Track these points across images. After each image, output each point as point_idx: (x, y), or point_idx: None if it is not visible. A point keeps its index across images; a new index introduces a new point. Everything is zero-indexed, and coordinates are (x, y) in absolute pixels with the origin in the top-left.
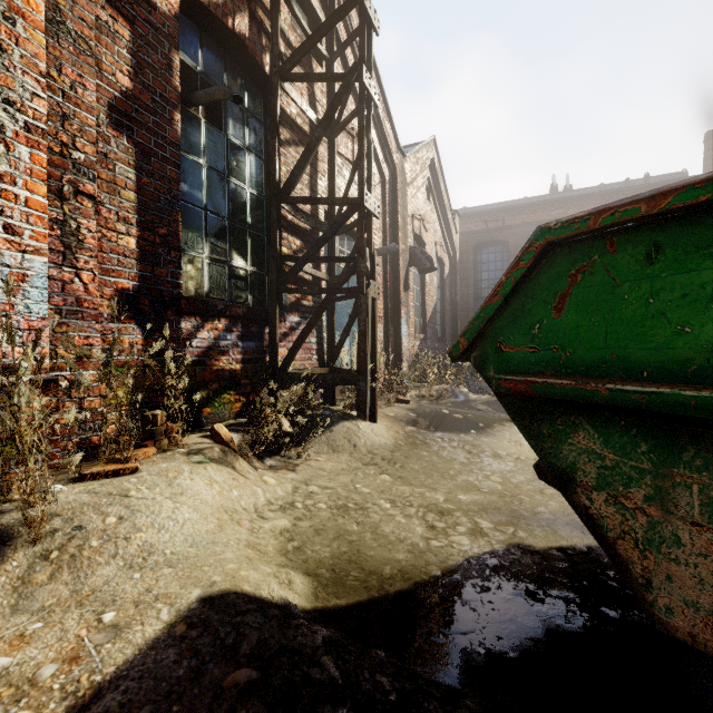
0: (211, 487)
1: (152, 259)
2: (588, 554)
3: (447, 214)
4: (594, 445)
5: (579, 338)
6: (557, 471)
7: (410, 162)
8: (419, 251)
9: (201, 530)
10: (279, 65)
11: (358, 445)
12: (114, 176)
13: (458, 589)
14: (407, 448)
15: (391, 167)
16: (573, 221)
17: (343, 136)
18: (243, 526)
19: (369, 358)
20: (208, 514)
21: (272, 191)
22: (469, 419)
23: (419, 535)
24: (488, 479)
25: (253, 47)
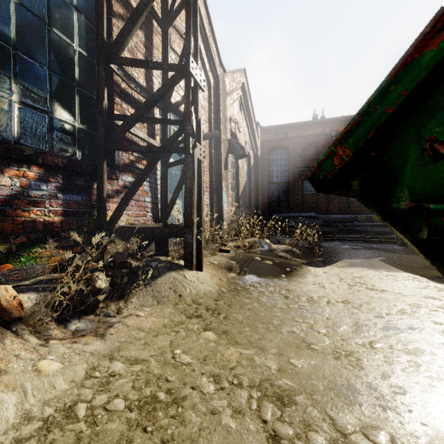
0: None
1: None
2: None
3: (252, 123)
4: None
5: None
6: None
7: (229, 78)
8: (235, 142)
9: None
10: None
11: (183, 294)
12: None
13: None
14: (229, 295)
15: (215, 77)
16: None
17: (176, 36)
18: None
19: (195, 212)
20: None
21: (100, 49)
22: (277, 264)
23: None
24: (312, 329)
25: None
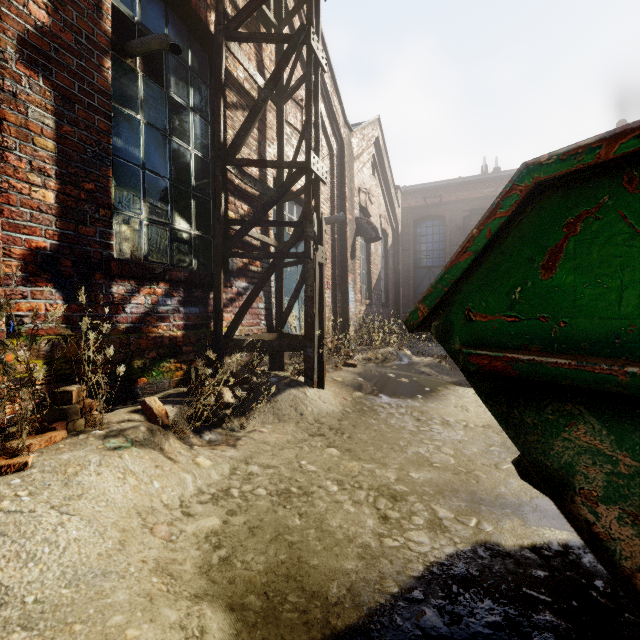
0: (123, 481)
1: (75, 216)
2: (567, 555)
3: (390, 189)
4: (601, 443)
5: (579, 304)
6: (546, 472)
7: (357, 137)
8: (365, 221)
9: (90, 555)
10: (224, 23)
11: (304, 413)
12: (26, 120)
13: (422, 619)
14: (354, 415)
15: (339, 141)
16: (574, 151)
17: (292, 106)
18: (157, 534)
19: (316, 323)
20: (109, 524)
21: (217, 152)
22: (415, 383)
23: (370, 530)
24: (439, 451)
25: (196, 2)
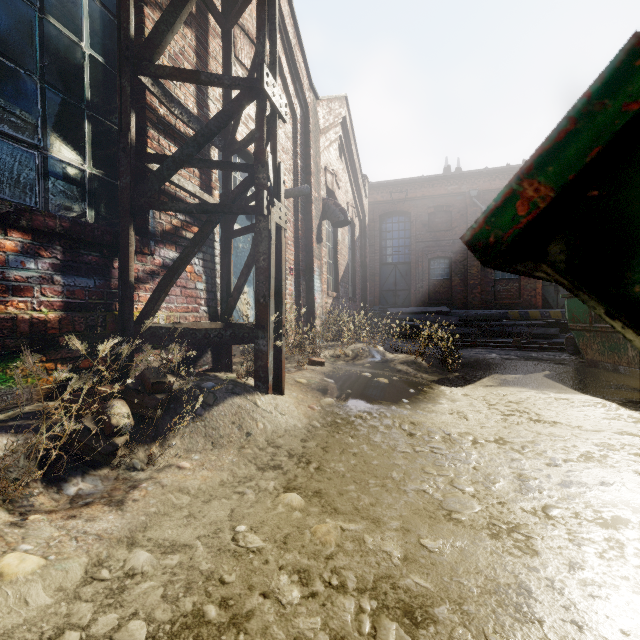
0: None
1: None
2: None
3: (358, 177)
4: None
5: None
6: None
7: (323, 108)
8: (332, 202)
9: None
10: None
11: (253, 432)
12: None
13: None
14: (325, 432)
15: (303, 105)
16: None
17: (245, 42)
18: None
19: (272, 306)
20: None
21: (123, 52)
22: (396, 383)
23: None
24: (453, 487)
25: None
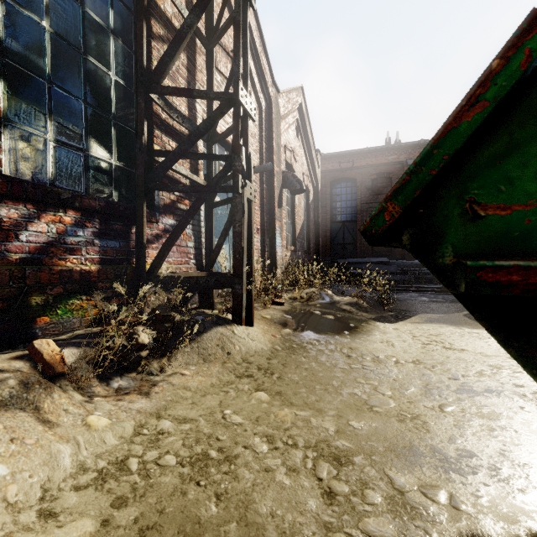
0: None
1: None
2: None
3: (311, 151)
4: None
5: None
6: None
7: (283, 99)
8: (291, 175)
9: None
10: None
11: (232, 352)
12: None
13: None
14: (284, 353)
15: (267, 98)
16: None
17: (222, 55)
18: None
19: (245, 260)
20: None
21: (139, 78)
22: (340, 319)
23: (313, 518)
24: (376, 391)
25: None
